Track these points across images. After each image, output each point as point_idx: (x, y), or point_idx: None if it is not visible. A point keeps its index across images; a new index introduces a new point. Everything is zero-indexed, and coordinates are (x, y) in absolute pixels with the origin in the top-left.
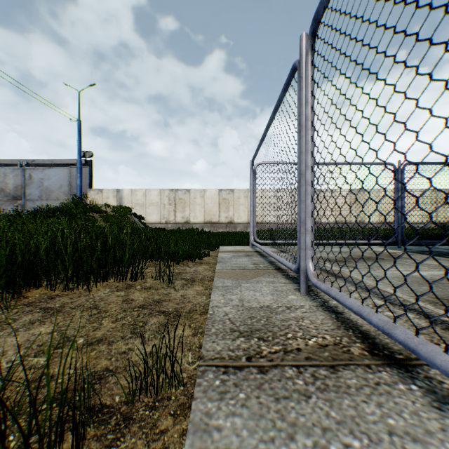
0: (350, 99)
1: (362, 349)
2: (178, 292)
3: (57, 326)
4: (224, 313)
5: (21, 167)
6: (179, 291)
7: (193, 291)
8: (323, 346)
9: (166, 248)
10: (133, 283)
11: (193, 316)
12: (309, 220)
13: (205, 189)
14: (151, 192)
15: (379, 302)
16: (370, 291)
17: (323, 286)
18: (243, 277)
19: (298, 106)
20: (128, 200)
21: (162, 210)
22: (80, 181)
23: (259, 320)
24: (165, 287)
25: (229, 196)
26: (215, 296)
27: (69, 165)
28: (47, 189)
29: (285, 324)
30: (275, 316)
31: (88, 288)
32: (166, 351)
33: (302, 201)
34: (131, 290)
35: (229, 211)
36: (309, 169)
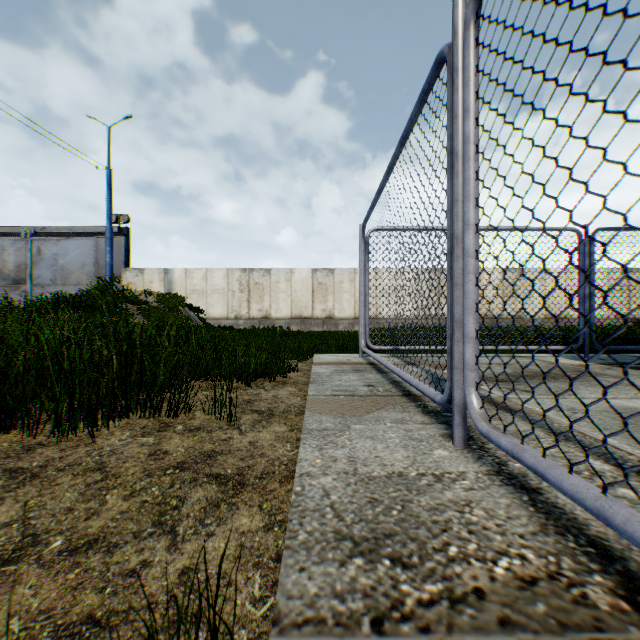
0: (570, 85)
1: (611, 593)
2: (245, 436)
3: (23, 509)
4: (323, 492)
5: (26, 237)
6: (248, 434)
7: (271, 434)
8: (527, 584)
9: (230, 360)
10: (172, 421)
11: (267, 486)
12: (470, 319)
13: (292, 270)
14: (214, 274)
15: (598, 465)
16: (573, 440)
17: (503, 441)
18: (352, 411)
19: (448, 122)
20: (181, 286)
21: (230, 299)
22: (110, 257)
23: (389, 508)
24: (224, 428)
25: (328, 279)
26: (306, 450)
27: (96, 235)
28: (63, 270)
29: (438, 519)
30: (417, 499)
31: (91, 434)
32: (200, 604)
33: (457, 286)
34: (167, 433)
35: (327, 301)
36: (470, 229)
